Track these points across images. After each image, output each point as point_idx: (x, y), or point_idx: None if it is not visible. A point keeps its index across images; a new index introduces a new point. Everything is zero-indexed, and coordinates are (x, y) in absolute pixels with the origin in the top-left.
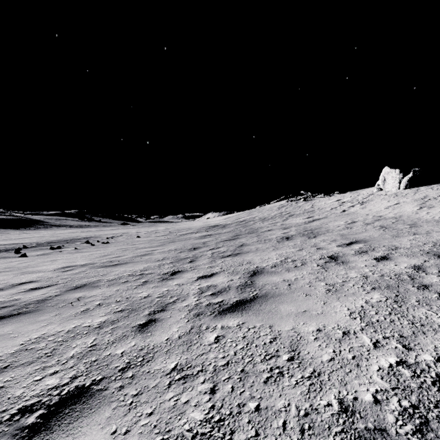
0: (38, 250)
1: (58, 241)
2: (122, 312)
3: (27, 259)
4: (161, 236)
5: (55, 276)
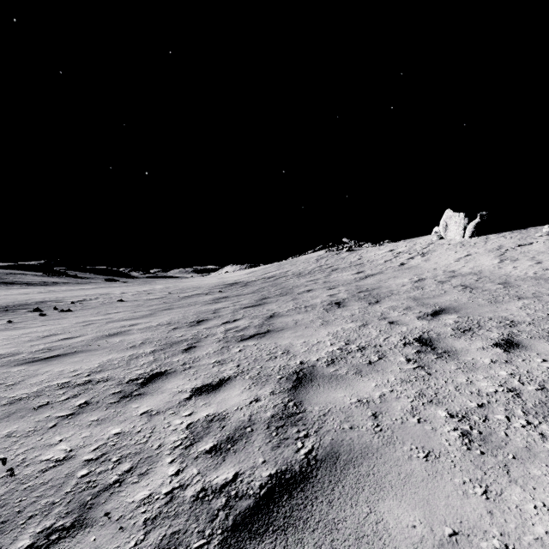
0: None
1: None
2: None
3: None
4: (155, 300)
5: None
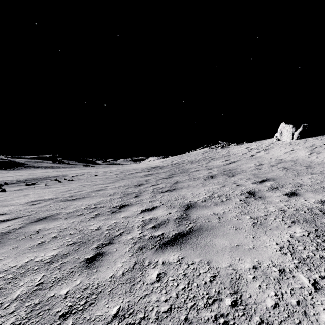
0: (16, 186)
1: (33, 179)
2: (73, 245)
3: (5, 194)
4: (114, 175)
5: (23, 209)
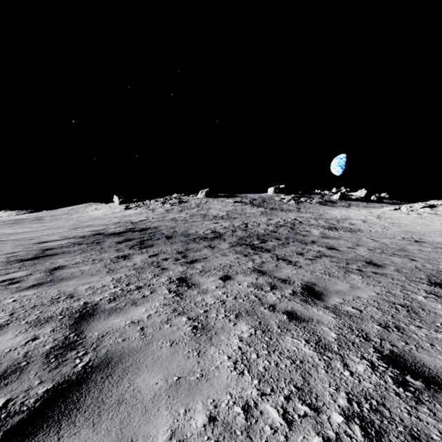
0: None
1: None
2: (10, 225)
3: None
4: None
5: None
